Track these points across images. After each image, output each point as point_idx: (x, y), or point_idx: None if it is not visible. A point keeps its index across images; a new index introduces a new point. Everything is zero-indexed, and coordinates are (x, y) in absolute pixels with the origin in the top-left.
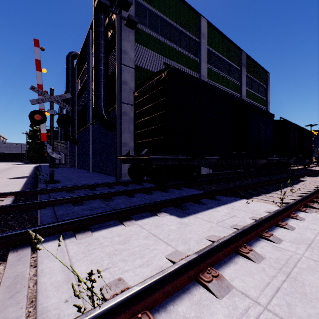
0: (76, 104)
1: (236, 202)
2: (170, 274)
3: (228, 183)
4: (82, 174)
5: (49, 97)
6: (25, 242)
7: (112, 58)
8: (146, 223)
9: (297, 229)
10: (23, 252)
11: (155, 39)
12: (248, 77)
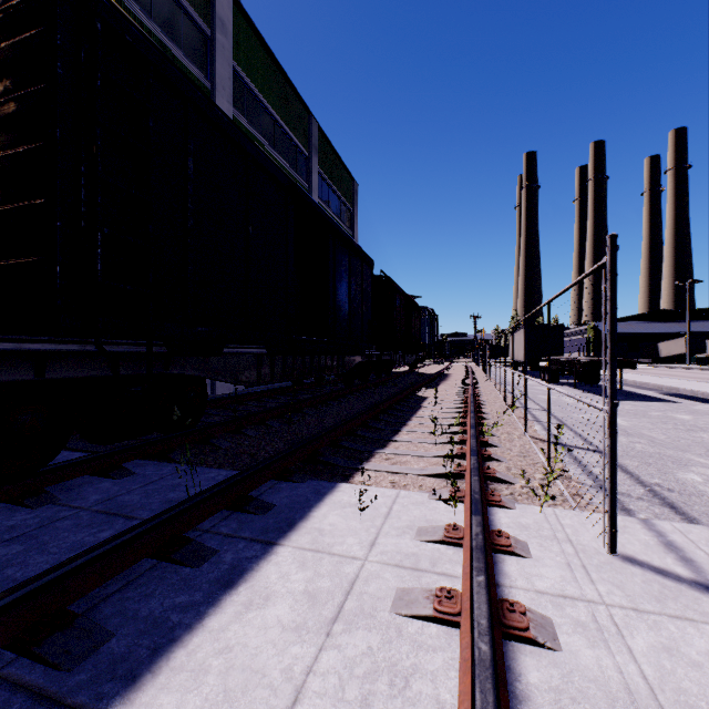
0: None
1: (324, 503)
2: None
3: (289, 423)
4: None
5: None
6: None
7: None
8: None
9: (558, 624)
10: None
11: None
12: (324, 179)
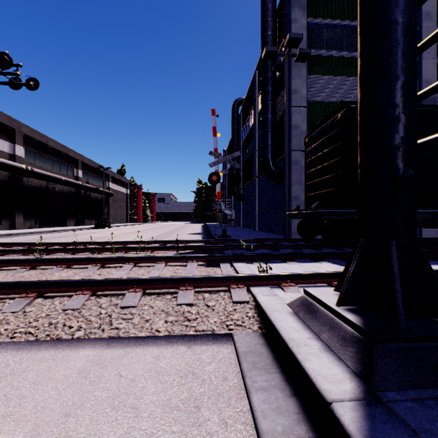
0: (240, 156)
1: (435, 265)
2: (309, 274)
3: None
4: (249, 232)
5: (222, 158)
6: (226, 260)
7: (280, 100)
8: (306, 265)
9: None
10: (226, 264)
11: (336, 59)
12: None
